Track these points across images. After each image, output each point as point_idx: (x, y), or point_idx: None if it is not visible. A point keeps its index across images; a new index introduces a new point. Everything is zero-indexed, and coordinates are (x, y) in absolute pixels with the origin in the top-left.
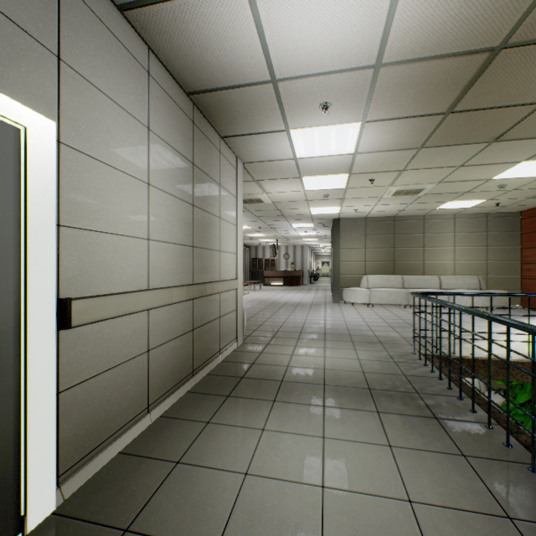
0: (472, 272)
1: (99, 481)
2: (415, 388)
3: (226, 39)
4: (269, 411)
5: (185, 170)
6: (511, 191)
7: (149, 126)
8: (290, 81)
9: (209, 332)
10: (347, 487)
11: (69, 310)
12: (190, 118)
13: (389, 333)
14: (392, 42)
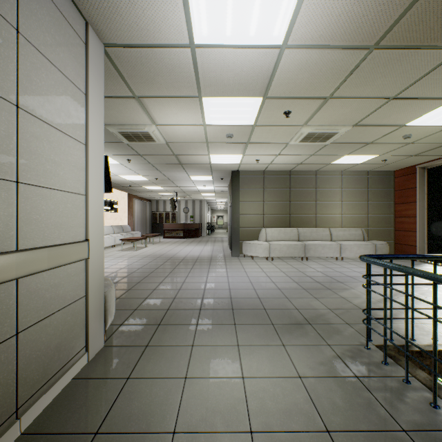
0: (356, 225)
1: None
2: None
3: None
4: None
5: None
6: (407, 145)
7: None
8: None
9: None
10: None
11: None
12: None
13: (309, 302)
14: None
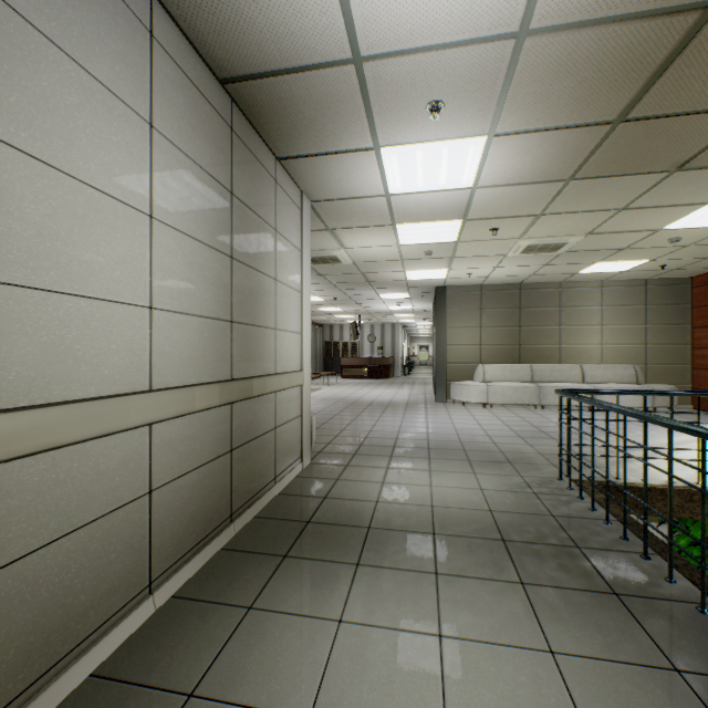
0: (626, 360)
1: None
2: (573, 538)
3: None
4: (349, 584)
5: (218, 201)
6: (684, 247)
7: (152, 120)
8: (382, 61)
9: (259, 451)
10: None
11: None
12: (226, 121)
13: (519, 447)
14: None
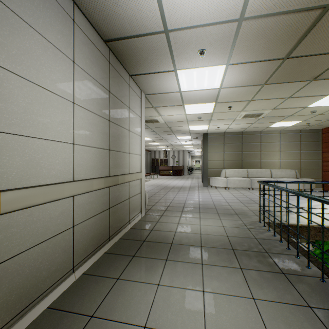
0: (291, 167)
1: None
2: (265, 248)
3: None
4: (162, 268)
5: (103, 95)
6: (318, 115)
7: (74, 60)
8: (177, 32)
9: (121, 209)
10: None
11: None
12: (107, 59)
13: (241, 207)
14: None
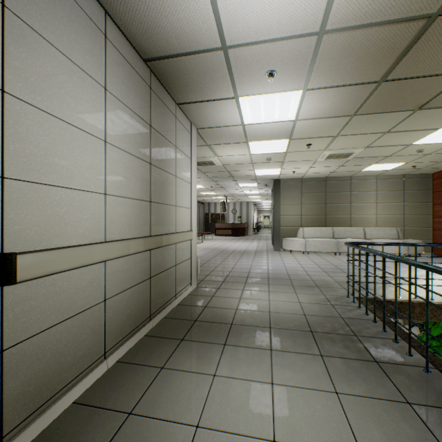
0: (392, 224)
1: (48, 436)
2: (353, 330)
3: (179, 3)
4: (220, 355)
5: (142, 131)
6: (427, 155)
7: (106, 86)
8: (239, 48)
9: (166, 279)
10: (298, 441)
11: (13, 265)
12: (147, 84)
13: (323, 278)
14: (336, 7)
